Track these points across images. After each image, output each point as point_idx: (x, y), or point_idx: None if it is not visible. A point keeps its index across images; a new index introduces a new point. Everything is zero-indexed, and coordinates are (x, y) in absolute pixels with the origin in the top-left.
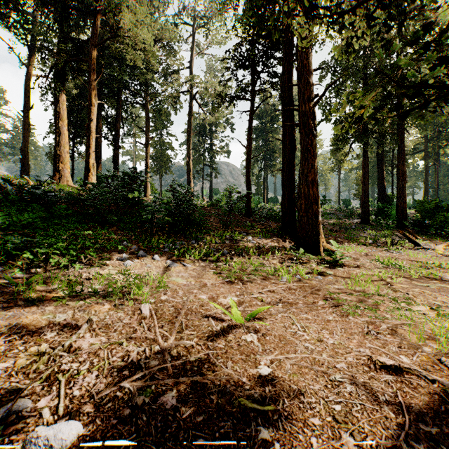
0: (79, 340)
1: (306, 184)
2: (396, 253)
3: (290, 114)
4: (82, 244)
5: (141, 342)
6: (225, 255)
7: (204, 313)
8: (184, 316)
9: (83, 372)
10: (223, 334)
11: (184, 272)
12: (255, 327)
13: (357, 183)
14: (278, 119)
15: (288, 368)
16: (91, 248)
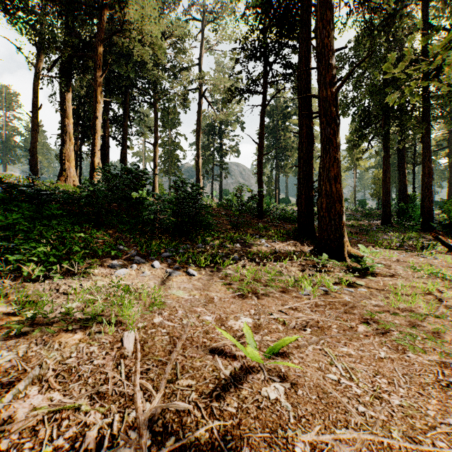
0: (17, 400)
1: (328, 180)
2: (430, 259)
3: (307, 103)
4: (71, 248)
5: (109, 406)
6: (236, 260)
7: (208, 345)
8: (181, 350)
9: None
10: (234, 384)
11: (187, 283)
12: (279, 370)
13: (374, 182)
14: (290, 117)
15: None
16: (78, 254)
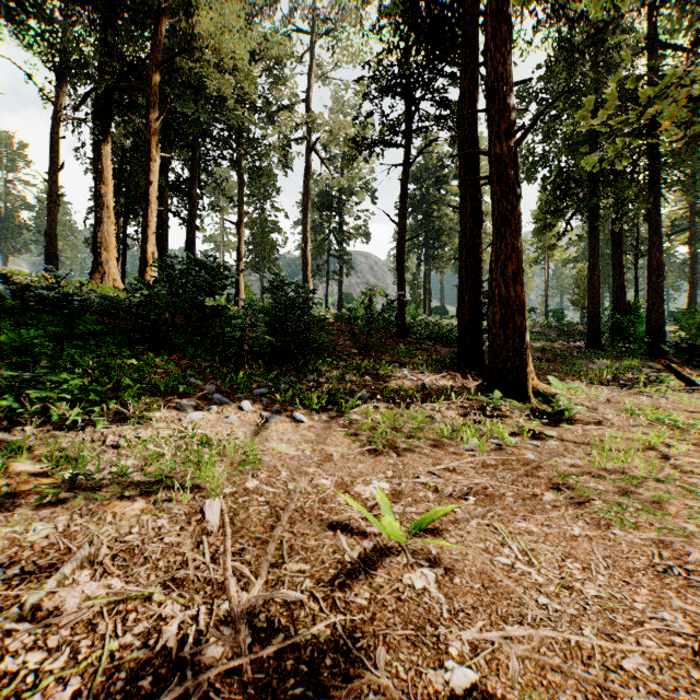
0: (63, 588)
1: (504, 280)
2: (657, 398)
3: (472, 163)
4: (118, 382)
5: (191, 595)
6: (365, 401)
7: (327, 519)
8: (287, 525)
9: (47, 681)
10: (365, 569)
11: (292, 433)
12: (428, 552)
13: (577, 283)
14: (447, 182)
15: (516, 671)
16: (130, 390)
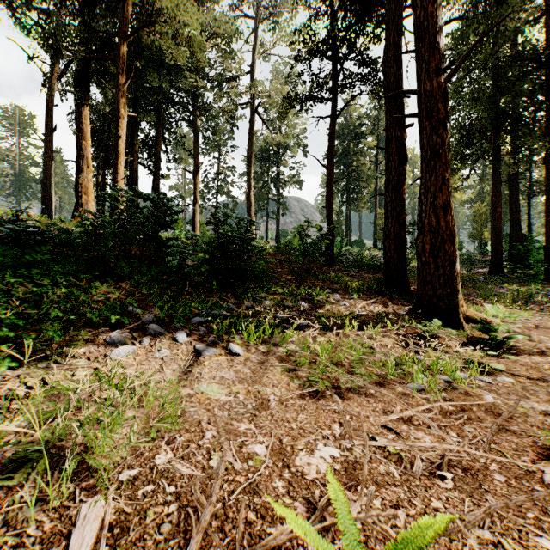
0: None
1: (434, 211)
2: None
3: (397, 107)
4: None
5: None
6: (302, 328)
7: (258, 534)
8: None
9: None
10: None
11: (226, 368)
12: None
13: (475, 219)
14: (365, 137)
15: None
16: (56, 322)
